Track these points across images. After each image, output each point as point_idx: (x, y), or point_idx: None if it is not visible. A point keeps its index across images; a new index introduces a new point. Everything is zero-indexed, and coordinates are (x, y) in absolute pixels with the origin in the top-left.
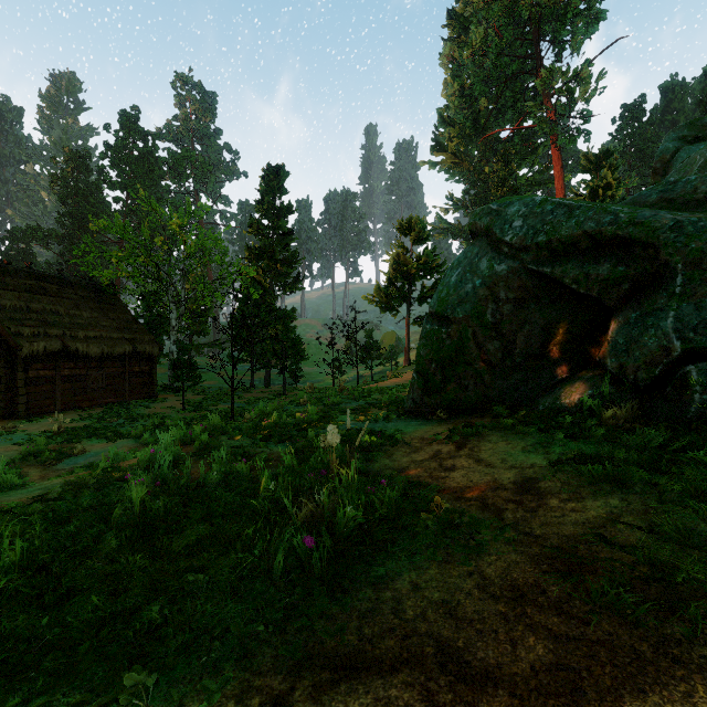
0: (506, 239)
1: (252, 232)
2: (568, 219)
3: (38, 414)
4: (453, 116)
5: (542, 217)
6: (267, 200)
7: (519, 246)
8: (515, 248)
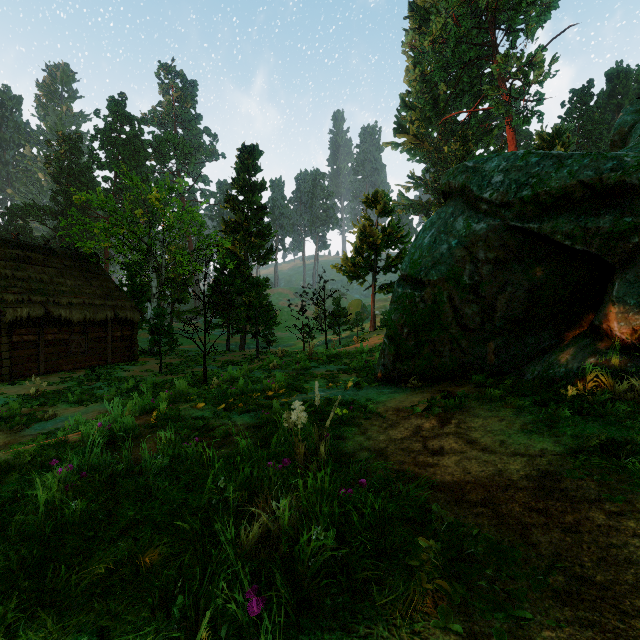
0: (485, 195)
1: (228, 207)
2: (558, 169)
3: (21, 377)
4: (414, 100)
5: (527, 169)
6: (242, 177)
7: (500, 203)
8: (495, 204)
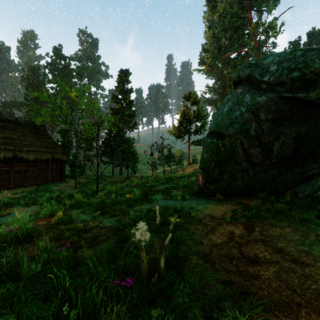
0: (264, 79)
1: (113, 101)
2: None
3: (1, 190)
4: (209, 47)
5: (295, 59)
6: (121, 86)
7: (276, 82)
8: (272, 84)
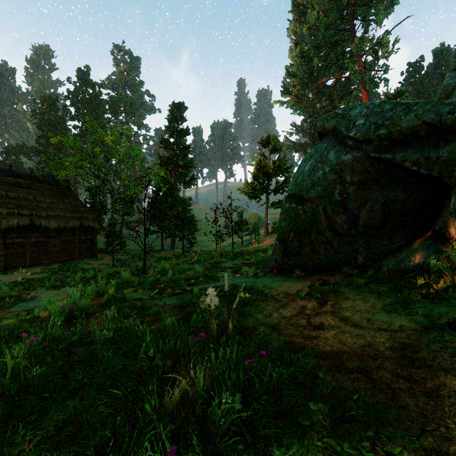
0: (351, 134)
1: (162, 147)
2: (407, 113)
3: (13, 269)
4: (296, 70)
5: (383, 114)
6: (173, 125)
7: (362, 139)
8: (358, 141)
